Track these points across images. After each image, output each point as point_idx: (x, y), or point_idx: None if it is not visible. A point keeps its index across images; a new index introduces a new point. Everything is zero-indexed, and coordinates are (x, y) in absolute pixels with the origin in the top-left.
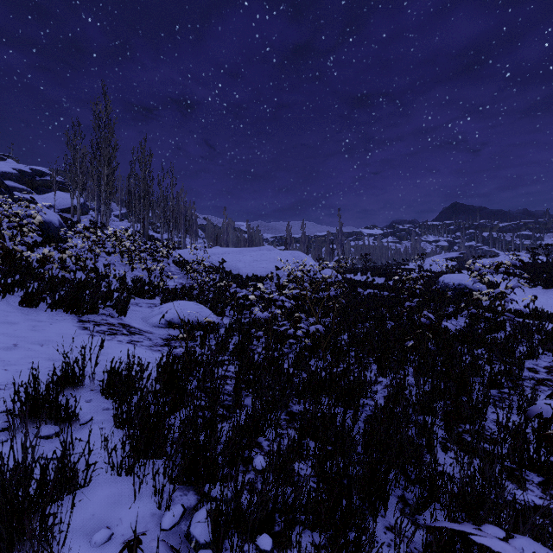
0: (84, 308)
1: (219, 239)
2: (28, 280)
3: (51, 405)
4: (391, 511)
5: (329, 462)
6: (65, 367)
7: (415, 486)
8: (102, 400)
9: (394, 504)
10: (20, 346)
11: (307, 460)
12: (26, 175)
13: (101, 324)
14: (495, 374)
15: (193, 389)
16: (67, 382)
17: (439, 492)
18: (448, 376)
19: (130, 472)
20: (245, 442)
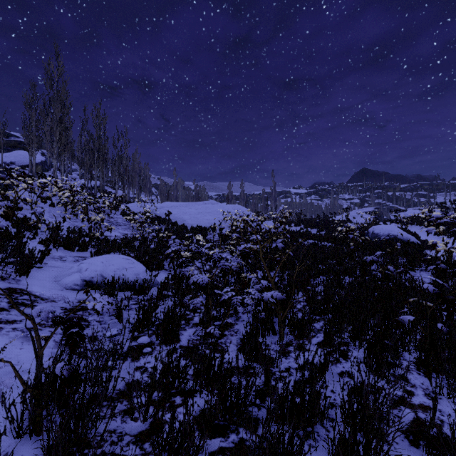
0: None
1: (170, 196)
2: None
3: None
4: None
5: None
6: None
7: None
8: None
9: None
10: None
11: None
12: None
13: None
14: None
15: None
16: None
17: None
18: None
19: None
20: None
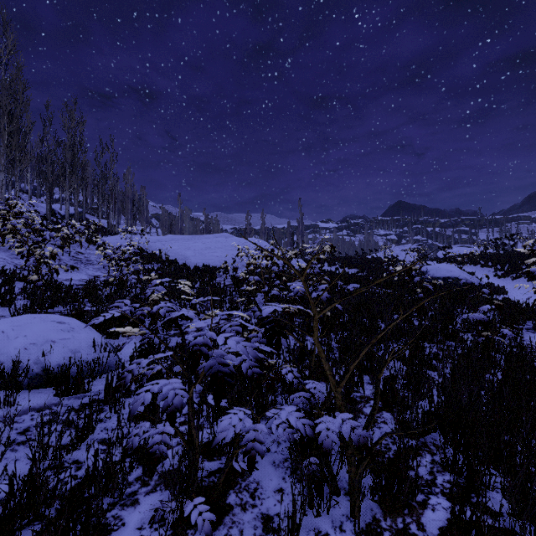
0: None
1: (174, 228)
2: None
3: None
4: None
5: None
6: None
7: None
8: None
9: None
10: None
11: None
12: None
13: None
14: None
15: None
16: None
17: None
18: None
19: None
20: None
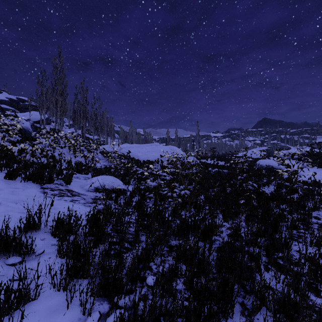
0: (44, 180)
1: (127, 139)
2: (11, 163)
3: (16, 244)
4: (236, 314)
5: (195, 281)
6: (28, 218)
7: (250, 295)
8: (51, 239)
9: (237, 308)
10: (2, 204)
11: (180, 278)
12: (14, 101)
13: (54, 190)
14: (295, 221)
15: (108, 231)
16: (30, 227)
17: (266, 300)
18: (266, 221)
19: (66, 288)
20: (141, 267)
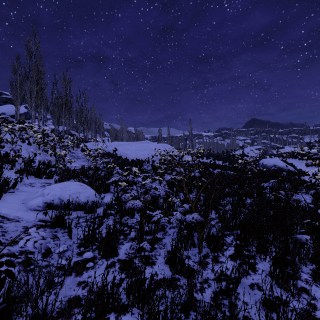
0: None
1: (117, 137)
2: None
3: None
4: None
5: None
6: None
7: None
8: None
9: None
10: None
11: None
12: None
13: None
14: None
15: None
16: None
17: None
18: None
19: None
20: None
